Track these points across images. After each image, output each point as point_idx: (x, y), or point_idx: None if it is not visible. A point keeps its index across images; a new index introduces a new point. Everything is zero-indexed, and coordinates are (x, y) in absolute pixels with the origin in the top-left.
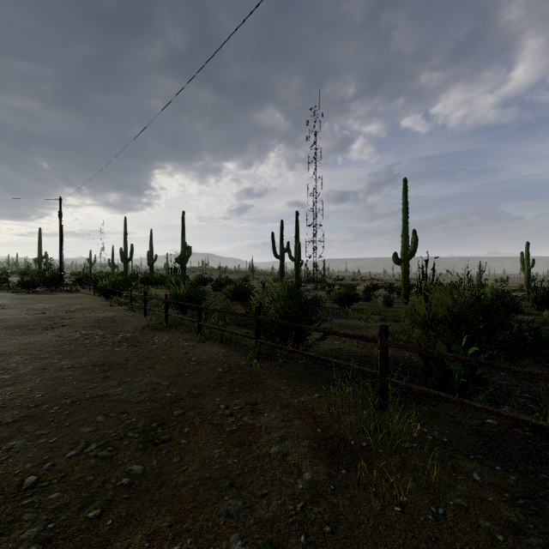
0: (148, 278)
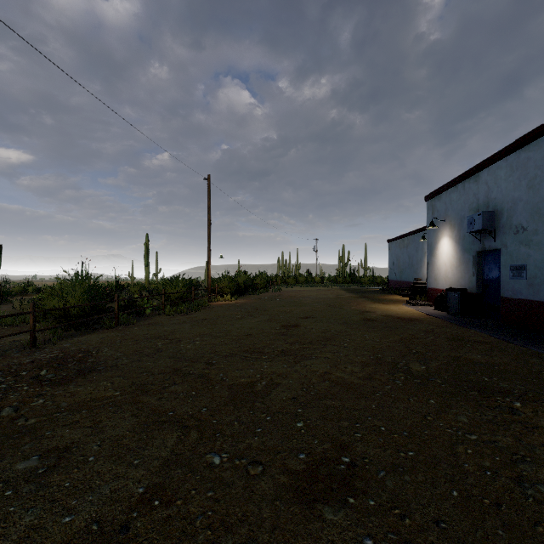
0: None
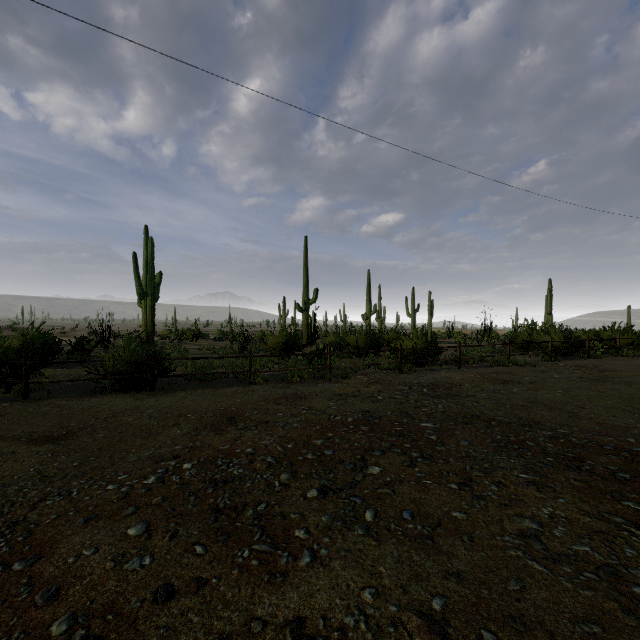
0: None
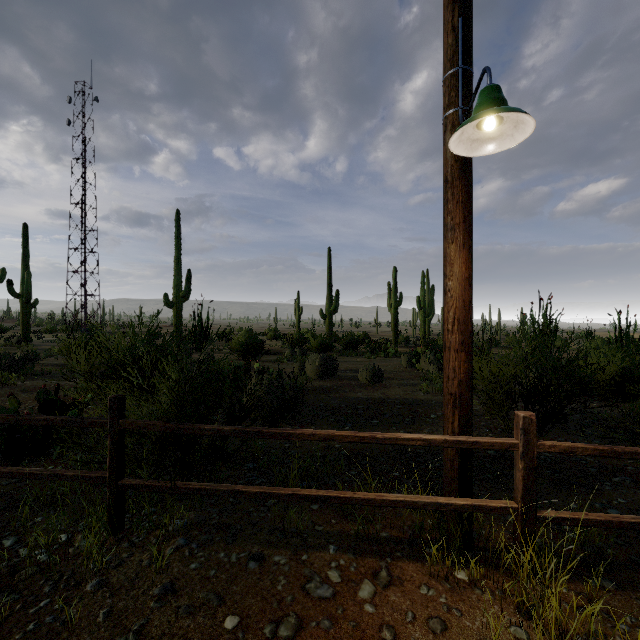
0: None
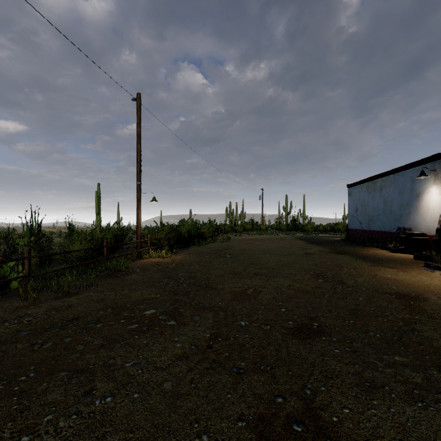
0: None
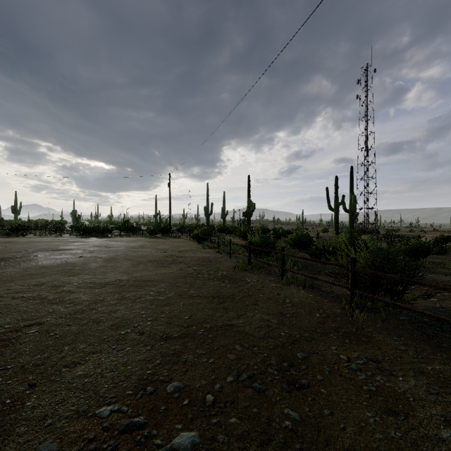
0: (223, 228)
